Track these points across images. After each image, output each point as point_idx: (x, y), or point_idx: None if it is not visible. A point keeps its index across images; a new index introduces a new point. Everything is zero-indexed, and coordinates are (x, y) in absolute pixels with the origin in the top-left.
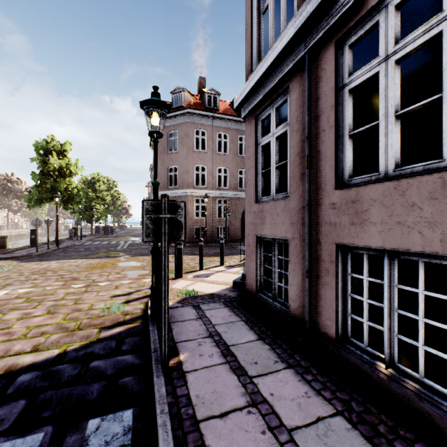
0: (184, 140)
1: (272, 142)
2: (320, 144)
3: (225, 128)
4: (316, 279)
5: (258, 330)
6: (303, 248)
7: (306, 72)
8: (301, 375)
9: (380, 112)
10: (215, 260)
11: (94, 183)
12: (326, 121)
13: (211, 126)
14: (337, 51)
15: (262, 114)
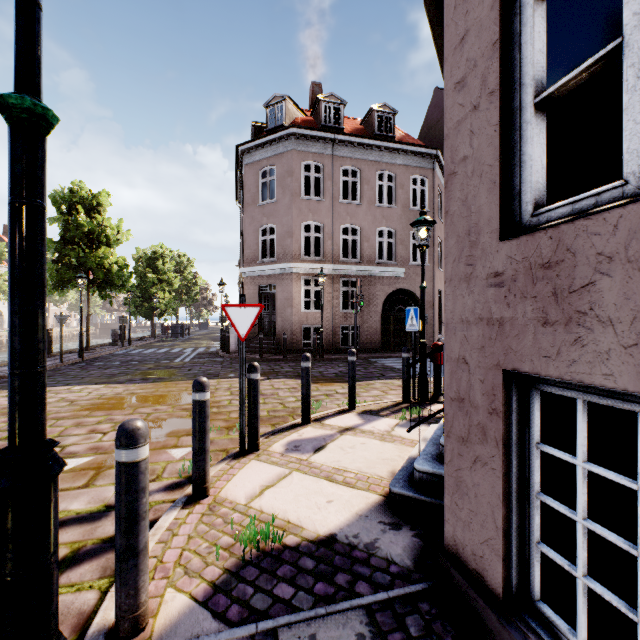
0: (286, 180)
1: None
2: None
3: (354, 160)
4: None
5: None
6: None
7: None
8: None
9: None
10: (337, 391)
11: (156, 259)
12: None
13: (330, 157)
14: None
15: None
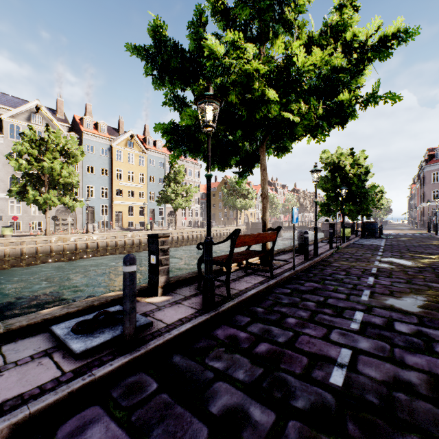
0: None
1: None
2: None
3: None
4: None
5: None
6: None
7: None
8: None
9: None
10: None
11: None
12: None
13: None
14: None
15: None
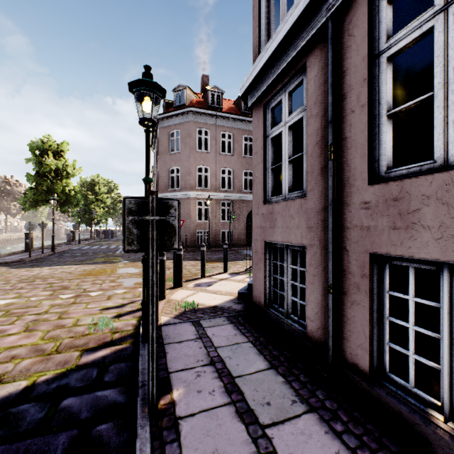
0: (186, 139)
1: (283, 132)
2: (348, 128)
3: (229, 128)
4: (341, 296)
5: (269, 355)
6: (324, 257)
7: (329, 42)
8: (327, 423)
9: (436, 79)
10: (218, 266)
11: (94, 185)
12: (356, 100)
13: (214, 126)
14: (371, 10)
15: (272, 101)
